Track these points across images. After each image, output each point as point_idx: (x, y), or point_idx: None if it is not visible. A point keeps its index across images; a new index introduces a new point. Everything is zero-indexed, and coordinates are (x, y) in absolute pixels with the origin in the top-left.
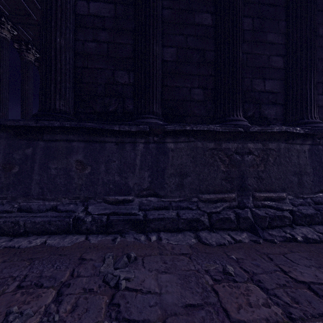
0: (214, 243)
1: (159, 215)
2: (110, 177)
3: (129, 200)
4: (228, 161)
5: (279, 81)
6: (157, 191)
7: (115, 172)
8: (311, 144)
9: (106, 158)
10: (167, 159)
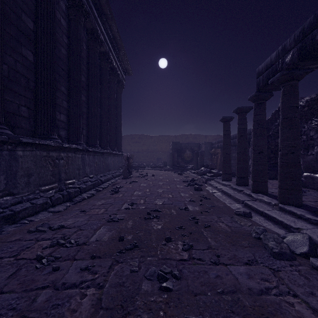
0: (63, 210)
1: (23, 207)
2: None
3: None
4: (53, 164)
5: (66, 116)
6: (12, 190)
7: None
8: (82, 154)
9: None
10: (18, 164)
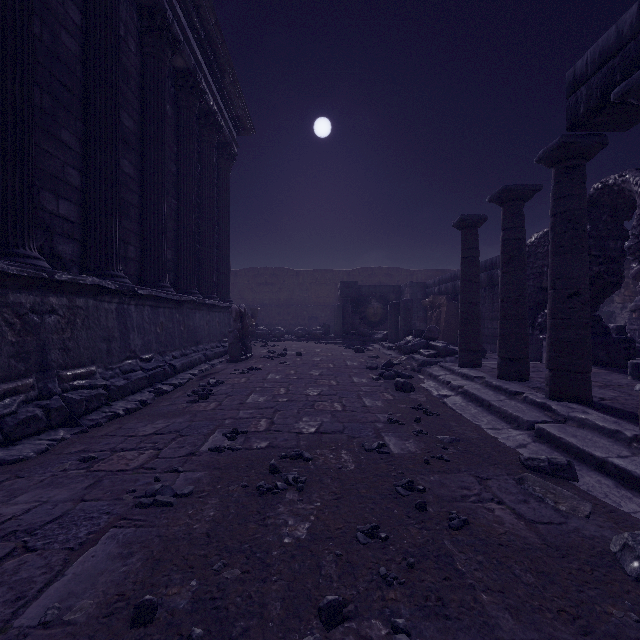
0: (33, 454)
1: None
2: None
3: None
4: (20, 324)
5: (78, 206)
6: None
7: None
8: (118, 302)
9: None
10: None
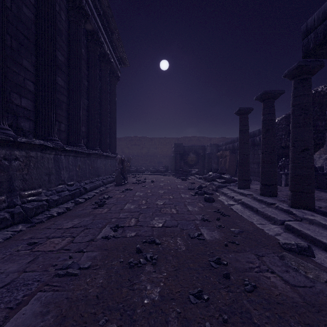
0: (1, 240)
1: None
2: None
3: None
4: None
5: (32, 102)
6: None
7: None
8: (54, 154)
9: None
10: None
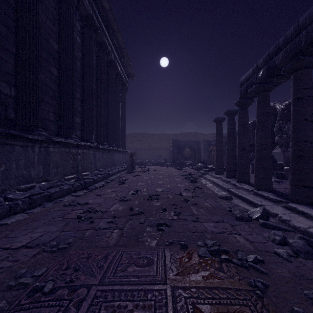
0: (82, 194)
1: (55, 190)
2: (19, 171)
3: (34, 186)
4: (73, 158)
5: (81, 118)
6: (47, 178)
7: (23, 167)
8: (93, 151)
9: (16, 157)
10: (50, 157)
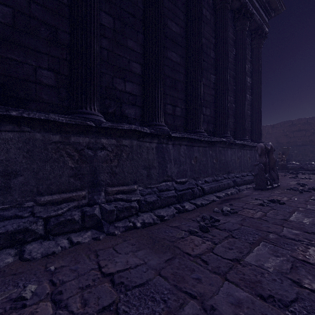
0: (39, 255)
1: None
2: None
3: None
4: (78, 156)
5: (138, 85)
6: None
7: None
8: (157, 142)
9: None
10: None
